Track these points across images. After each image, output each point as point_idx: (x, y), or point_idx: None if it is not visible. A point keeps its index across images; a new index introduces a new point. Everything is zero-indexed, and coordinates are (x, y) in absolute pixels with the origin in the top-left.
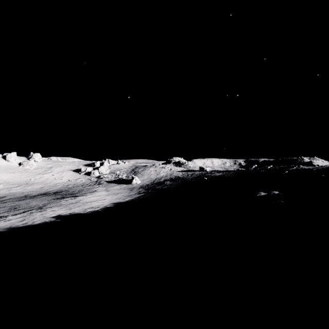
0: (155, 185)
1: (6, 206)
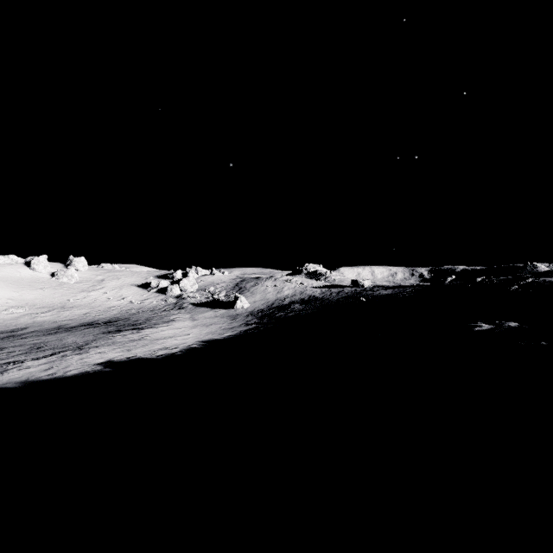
0: (274, 310)
1: (25, 344)
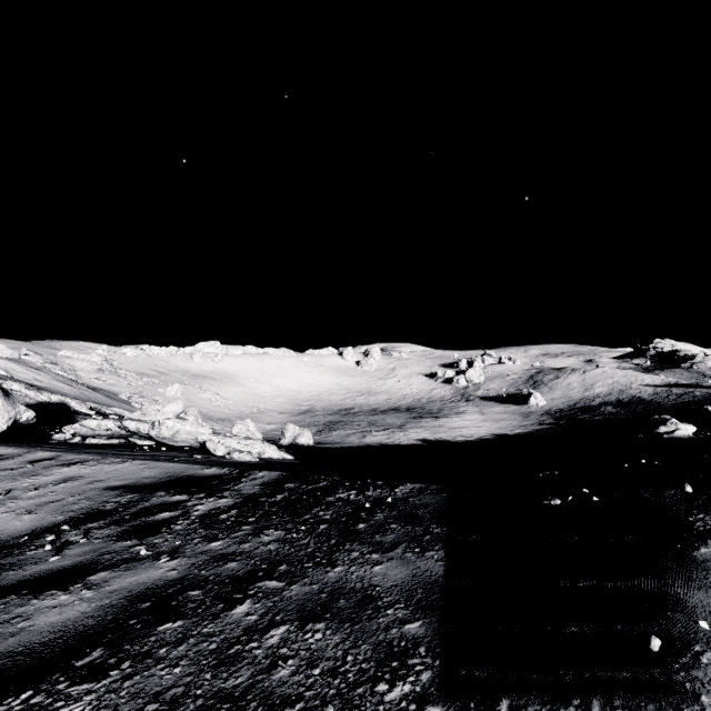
0: (577, 412)
1: (363, 420)
